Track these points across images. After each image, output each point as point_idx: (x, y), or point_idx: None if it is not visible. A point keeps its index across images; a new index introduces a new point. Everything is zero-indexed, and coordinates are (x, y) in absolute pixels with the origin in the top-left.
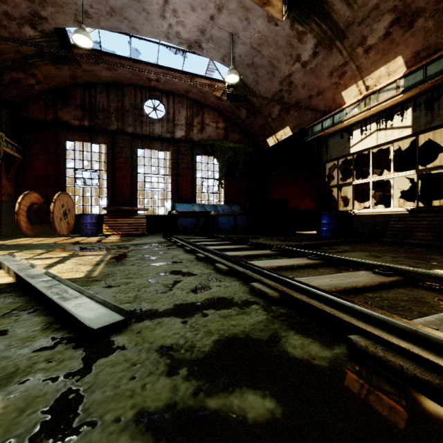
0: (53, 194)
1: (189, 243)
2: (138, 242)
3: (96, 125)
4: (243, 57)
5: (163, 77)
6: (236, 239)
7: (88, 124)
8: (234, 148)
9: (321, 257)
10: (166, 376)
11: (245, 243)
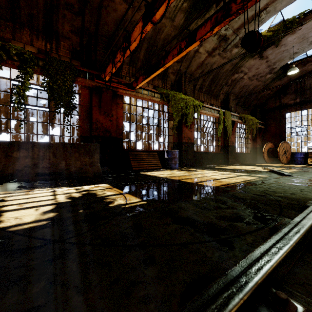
0: (278, 142)
1: None
2: None
3: (304, 99)
4: None
5: None
6: None
7: (299, 100)
8: None
9: None
10: (295, 178)
11: None
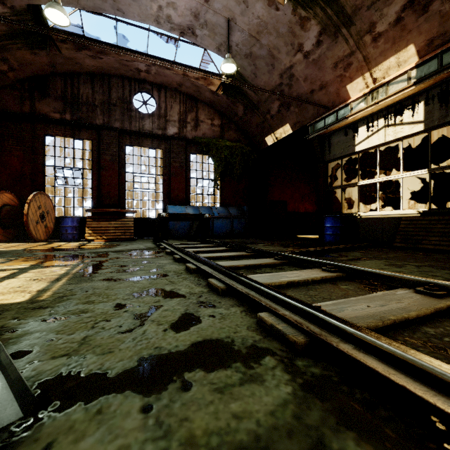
0: (30, 194)
1: (179, 250)
2: (122, 248)
3: (79, 119)
4: (241, 46)
5: (153, 68)
6: (233, 244)
7: (70, 117)
8: (230, 147)
9: (339, 268)
10: None
11: (244, 250)
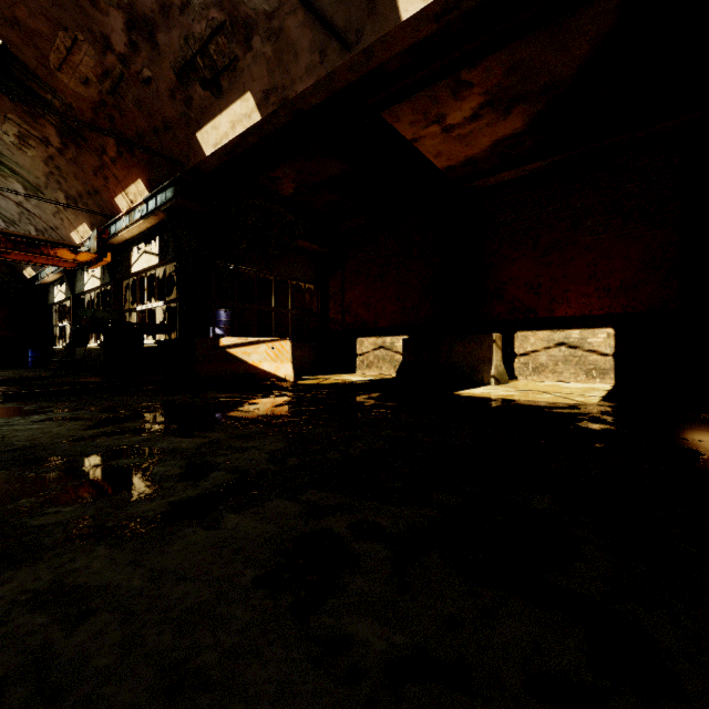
0: None
1: None
2: None
3: None
4: None
5: None
6: None
7: None
8: None
9: None
10: None
11: None
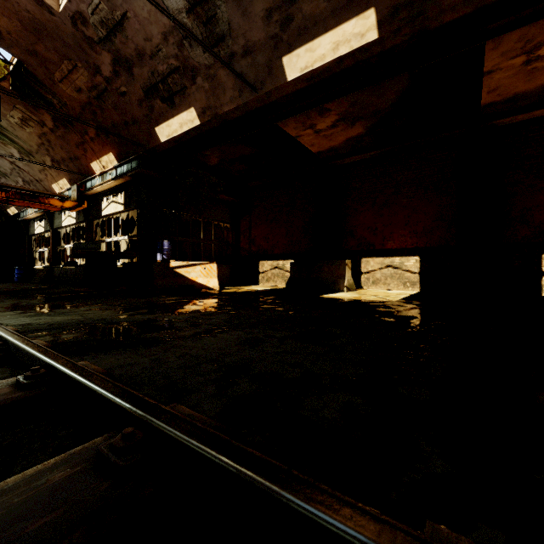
0: None
1: None
2: None
3: None
4: None
5: None
6: None
7: None
8: None
9: None
10: None
11: None
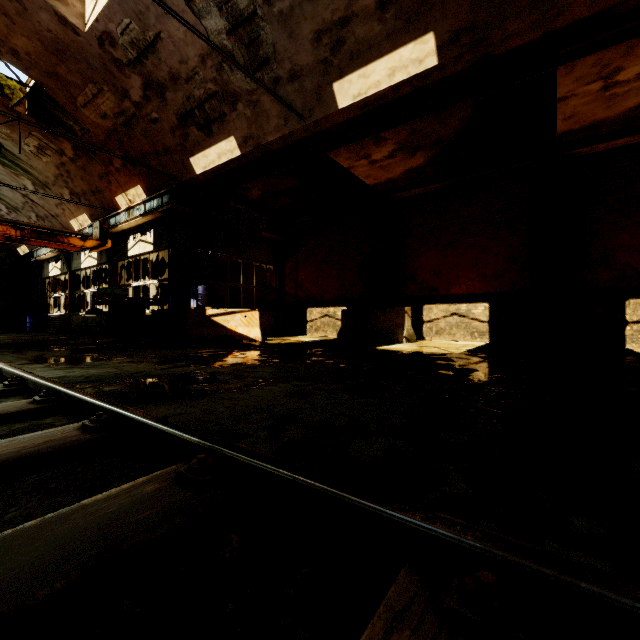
0: None
1: None
2: None
3: None
4: None
5: None
6: None
7: None
8: None
9: None
10: None
11: None
